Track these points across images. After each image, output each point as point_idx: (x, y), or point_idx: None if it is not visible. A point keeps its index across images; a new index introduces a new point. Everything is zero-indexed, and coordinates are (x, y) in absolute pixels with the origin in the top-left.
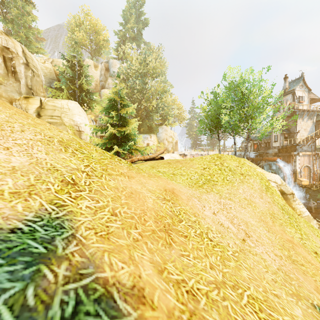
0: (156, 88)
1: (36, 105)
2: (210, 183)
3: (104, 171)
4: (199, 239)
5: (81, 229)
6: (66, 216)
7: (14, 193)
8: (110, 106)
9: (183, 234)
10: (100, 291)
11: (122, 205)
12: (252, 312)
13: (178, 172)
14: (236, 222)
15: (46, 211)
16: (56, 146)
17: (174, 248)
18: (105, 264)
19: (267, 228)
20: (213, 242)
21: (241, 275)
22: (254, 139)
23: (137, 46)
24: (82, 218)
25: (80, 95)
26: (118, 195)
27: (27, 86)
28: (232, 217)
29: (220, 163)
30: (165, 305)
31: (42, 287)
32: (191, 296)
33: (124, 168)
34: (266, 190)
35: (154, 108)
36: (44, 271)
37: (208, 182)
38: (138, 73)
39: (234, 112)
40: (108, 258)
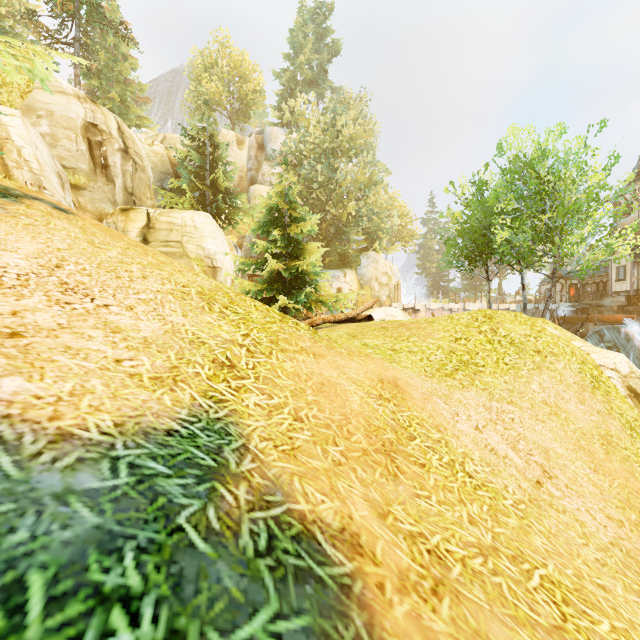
0: (356, 177)
1: (141, 222)
2: (469, 370)
3: (274, 344)
4: (447, 473)
5: (254, 439)
6: (230, 418)
7: (155, 379)
8: (270, 220)
9: (417, 460)
10: (297, 527)
11: (309, 405)
12: (548, 602)
13: (404, 346)
14: (523, 447)
15: (202, 408)
16: (196, 301)
17: (403, 482)
18: (298, 493)
19: (592, 464)
20: (475, 481)
21: (529, 542)
22: (570, 275)
23: (317, 97)
24: (252, 422)
25: (214, 200)
26: (300, 387)
27: (125, 190)
28: (515, 438)
29: (491, 328)
30: (394, 562)
31: (224, 510)
32: (435, 559)
33: (306, 340)
34: (593, 386)
35: (352, 218)
36: (221, 491)
37: (464, 367)
38: (320, 150)
39: (521, 221)
40: (300, 485)
